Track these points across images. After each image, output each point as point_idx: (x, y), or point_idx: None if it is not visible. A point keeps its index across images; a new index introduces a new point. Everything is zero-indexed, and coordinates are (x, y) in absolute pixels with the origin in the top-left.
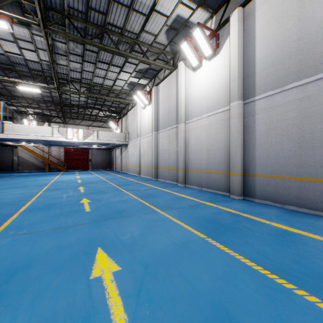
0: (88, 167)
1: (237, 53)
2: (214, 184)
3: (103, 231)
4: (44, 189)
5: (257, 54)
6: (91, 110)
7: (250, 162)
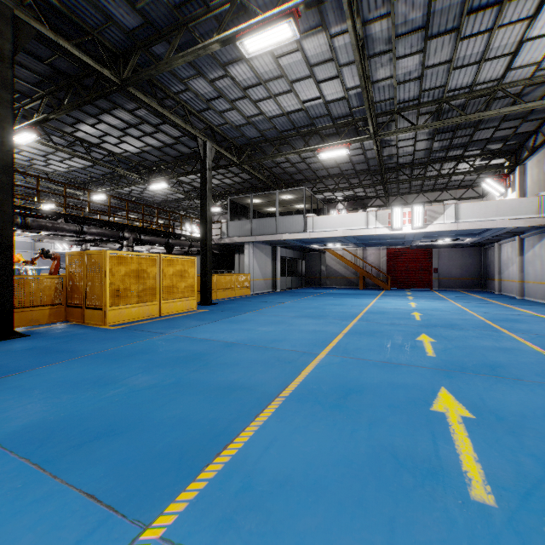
0: (429, 284)
1: None
2: None
3: None
4: (349, 326)
5: None
6: (437, 167)
7: None
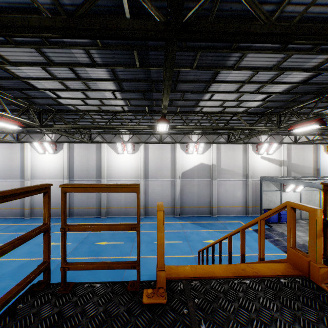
0: None
1: (67, 161)
2: (54, 214)
3: (34, 243)
4: None
5: (75, 164)
6: None
7: (72, 203)
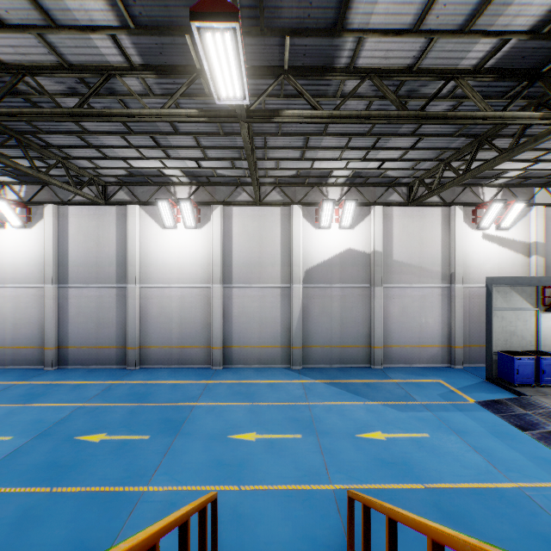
0: None
1: (52, 243)
2: (25, 360)
3: None
4: None
5: (70, 251)
6: None
7: (64, 336)
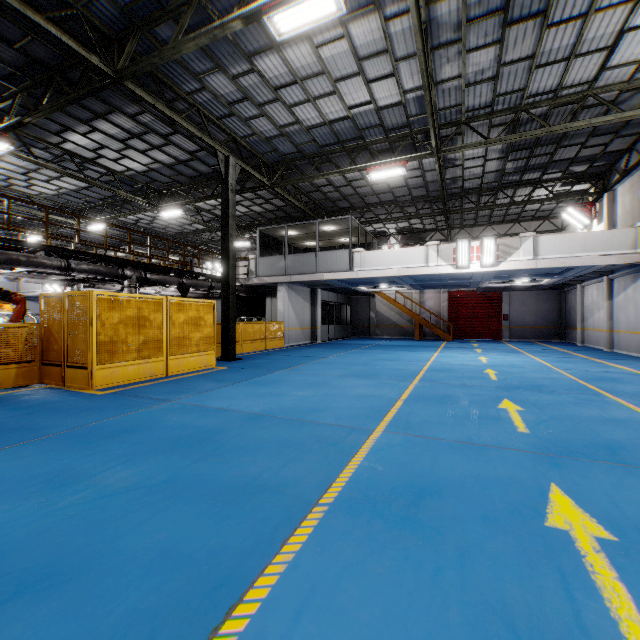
0: (499, 334)
1: None
2: None
3: None
4: (409, 389)
5: None
6: (509, 194)
7: None
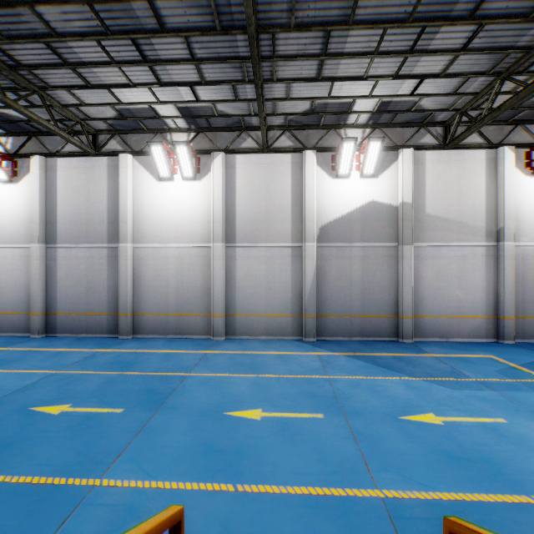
0: None
1: (39, 198)
2: (12, 327)
3: None
4: None
5: (59, 208)
6: None
7: (52, 301)
